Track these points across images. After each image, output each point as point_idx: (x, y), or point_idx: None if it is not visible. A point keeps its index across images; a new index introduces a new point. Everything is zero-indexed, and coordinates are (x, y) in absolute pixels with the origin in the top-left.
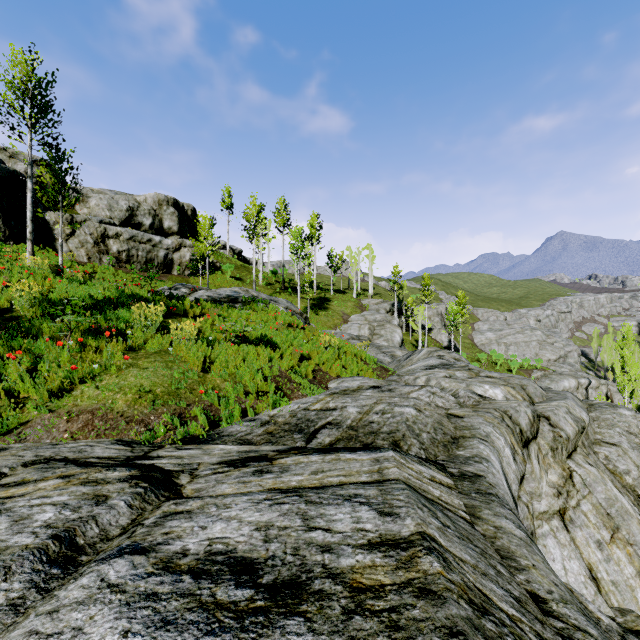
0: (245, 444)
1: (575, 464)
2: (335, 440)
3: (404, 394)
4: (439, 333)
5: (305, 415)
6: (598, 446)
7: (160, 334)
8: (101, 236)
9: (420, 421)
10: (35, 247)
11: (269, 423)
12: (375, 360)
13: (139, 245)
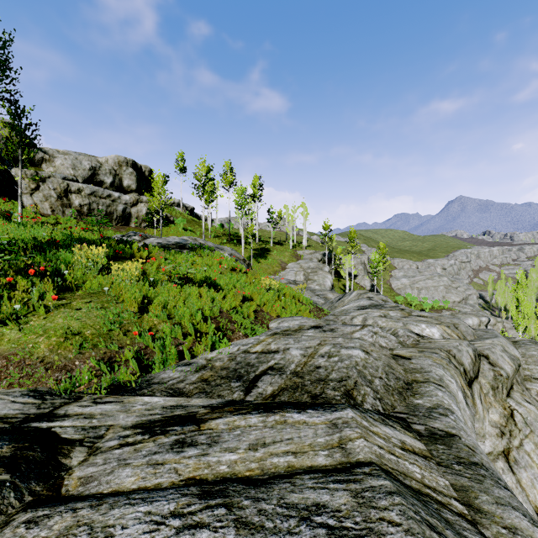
0: (175, 395)
1: (515, 403)
2: (278, 390)
3: (347, 334)
4: (363, 279)
5: (245, 358)
6: (529, 382)
7: (103, 275)
8: (64, 191)
9: (370, 365)
10: (1, 199)
11: (205, 368)
12: (311, 301)
13: (99, 200)
